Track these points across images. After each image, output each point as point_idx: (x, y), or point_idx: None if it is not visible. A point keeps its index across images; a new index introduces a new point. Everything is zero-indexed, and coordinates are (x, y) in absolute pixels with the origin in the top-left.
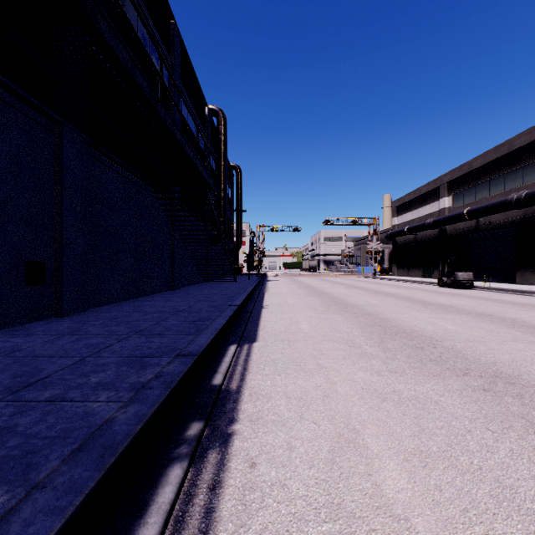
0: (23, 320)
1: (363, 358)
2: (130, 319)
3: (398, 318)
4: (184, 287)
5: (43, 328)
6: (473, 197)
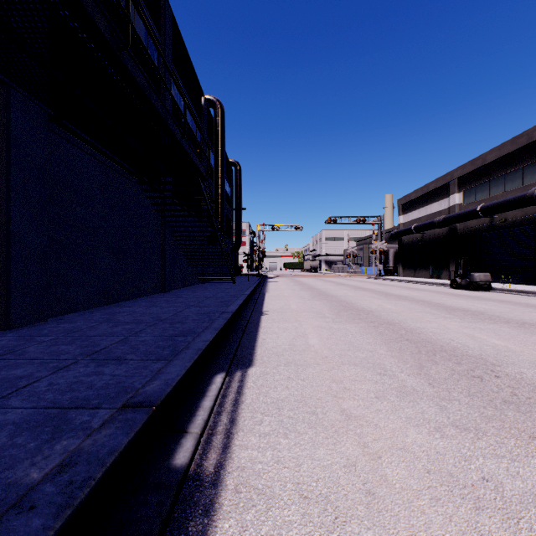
0: None
1: (405, 397)
2: (93, 333)
3: (426, 329)
4: (177, 289)
5: None
6: (487, 193)
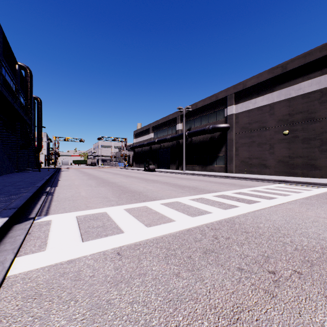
0: None
1: (90, 186)
2: None
3: (112, 180)
4: (3, 174)
5: None
6: (160, 135)
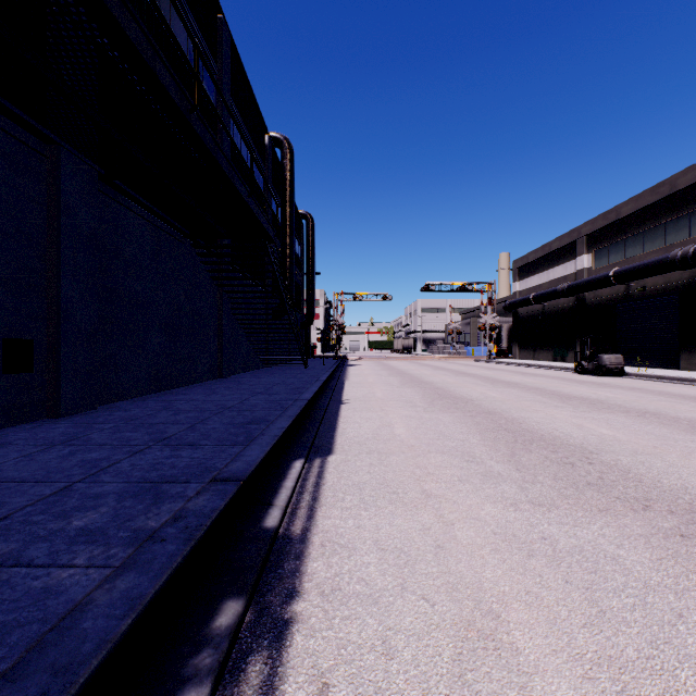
0: (1, 423)
1: (489, 480)
2: (155, 421)
3: (530, 419)
4: (236, 374)
5: (27, 434)
6: (622, 255)
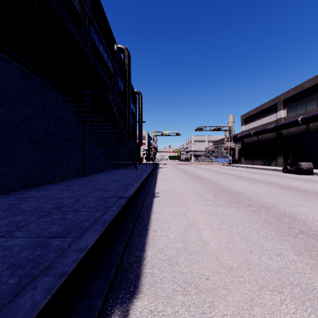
0: None
1: None
2: None
3: (305, 215)
4: (95, 173)
5: None
6: (304, 109)
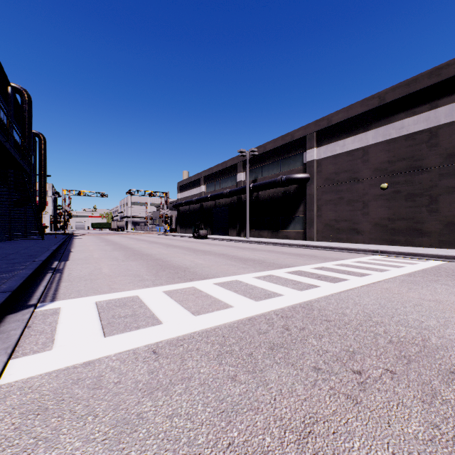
0: None
1: (116, 260)
2: None
3: (147, 251)
4: None
5: None
6: (214, 188)
